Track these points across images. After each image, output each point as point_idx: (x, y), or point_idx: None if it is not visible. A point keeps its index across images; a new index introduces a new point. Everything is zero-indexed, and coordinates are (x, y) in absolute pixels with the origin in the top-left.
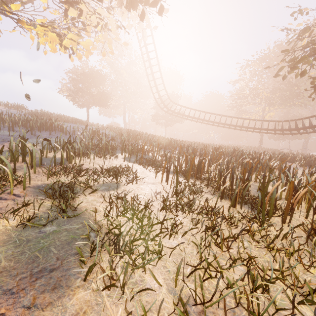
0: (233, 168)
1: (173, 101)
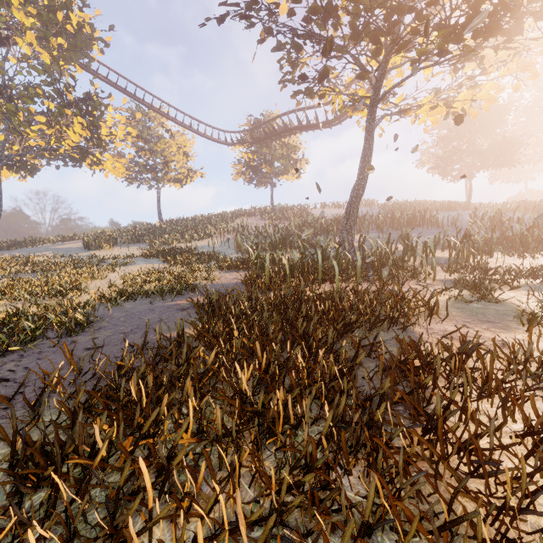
0: None
1: None
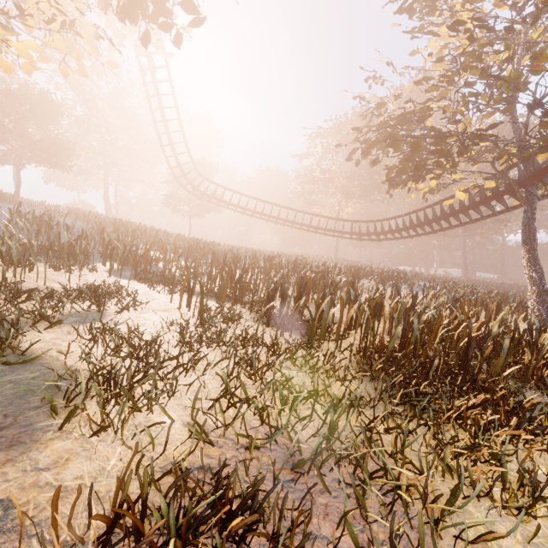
0: (283, 284)
1: (203, 176)
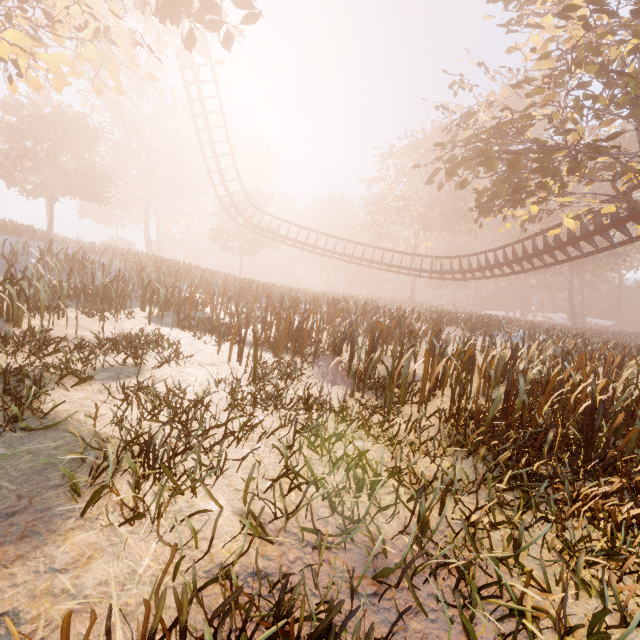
0: (352, 333)
1: (256, 206)
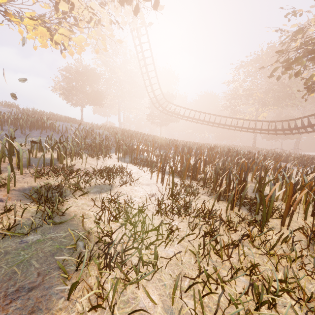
0: (230, 169)
1: (168, 101)
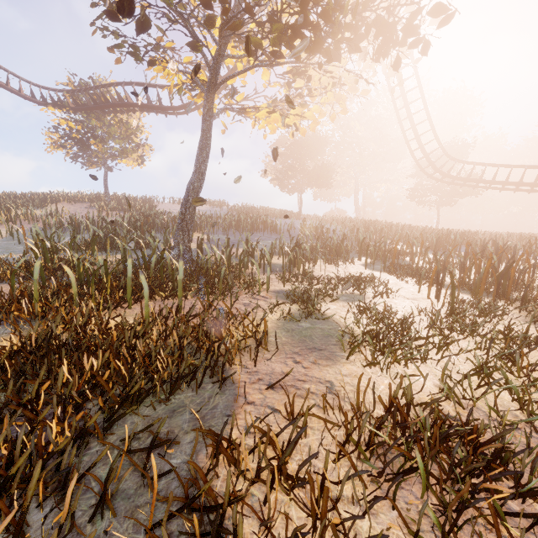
0: None
1: (455, 159)
